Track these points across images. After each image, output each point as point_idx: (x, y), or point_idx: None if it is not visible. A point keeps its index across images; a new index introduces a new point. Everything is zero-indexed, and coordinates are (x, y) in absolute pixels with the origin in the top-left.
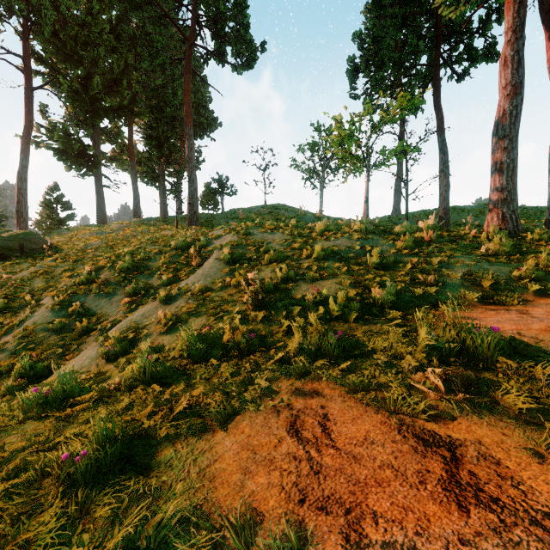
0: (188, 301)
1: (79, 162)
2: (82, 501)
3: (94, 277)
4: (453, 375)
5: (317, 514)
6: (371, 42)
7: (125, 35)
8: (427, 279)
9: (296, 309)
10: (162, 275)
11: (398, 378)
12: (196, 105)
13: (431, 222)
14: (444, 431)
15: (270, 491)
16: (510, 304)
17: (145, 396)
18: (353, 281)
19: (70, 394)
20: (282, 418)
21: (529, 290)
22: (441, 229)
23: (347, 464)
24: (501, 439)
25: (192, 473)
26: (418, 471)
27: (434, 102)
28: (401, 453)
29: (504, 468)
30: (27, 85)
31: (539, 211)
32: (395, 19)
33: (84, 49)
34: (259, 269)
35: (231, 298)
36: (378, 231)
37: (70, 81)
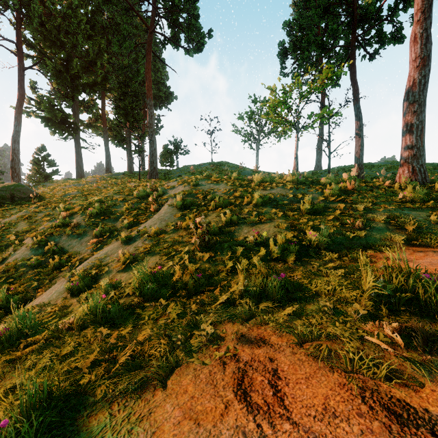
0: (145, 241)
1: (62, 128)
2: None
3: (68, 220)
4: (406, 325)
5: None
6: (298, 30)
7: (99, 25)
8: (355, 223)
9: (239, 250)
10: (125, 219)
11: (347, 326)
12: (156, 82)
13: (354, 173)
14: (418, 402)
15: None
16: (435, 246)
17: (94, 338)
18: (289, 225)
19: (25, 333)
20: (228, 372)
21: None
22: (359, 181)
23: None
24: None
25: None
26: None
27: (351, 77)
28: (373, 434)
29: None
30: (20, 66)
31: (436, 167)
32: (319, 8)
33: (66, 37)
34: (206, 214)
35: (182, 239)
36: (307, 182)
37: (54, 62)
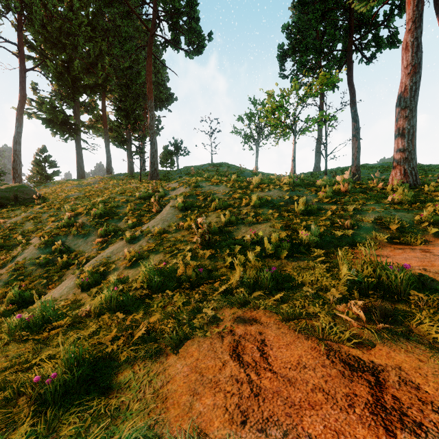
0: (149, 241)
1: (63, 129)
2: (50, 420)
3: (73, 221)
4: (371, 306)
5: (257, 436)
6: (297, 32)
7: (100, 27)
8: (344, 223)
9: (237, 248)
10: (128, 220)
11: (324, 308)
12: (156, 83)
13: (347, 176)
14: (367, 357)
15: (215, 413)
16: (414, 244)
17: (111, 322)
18: (284, 225)
19: (49, 319)
20: (225, 343)
21: (429, 233)
22: (354, 183)
23: (283, 387)
24: (418, 365)
25: (147, 394)
26: (346, 394)
27: (348, 80)
28: (331, 377)
29: (423, 393)
30: (21, 67)
31: (432, 168)
32: (316, 13)
33: (67, 38)
34: (206, 215)
35: (184, 239)
36: (303, 184)
37: (55, 64)
